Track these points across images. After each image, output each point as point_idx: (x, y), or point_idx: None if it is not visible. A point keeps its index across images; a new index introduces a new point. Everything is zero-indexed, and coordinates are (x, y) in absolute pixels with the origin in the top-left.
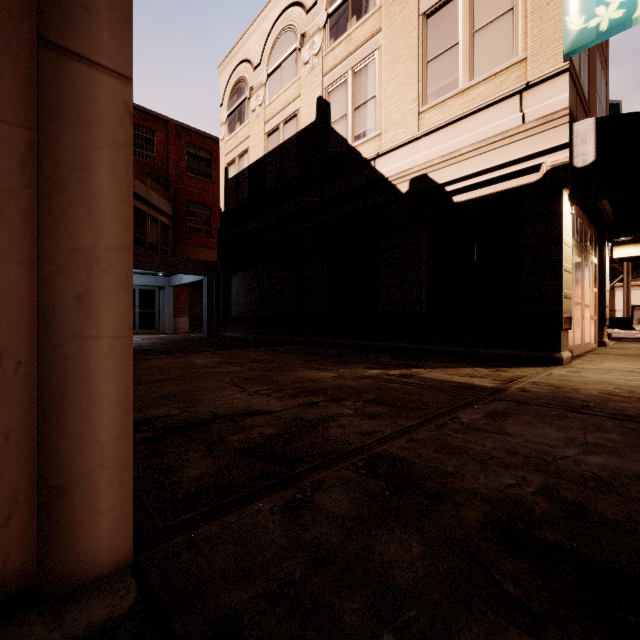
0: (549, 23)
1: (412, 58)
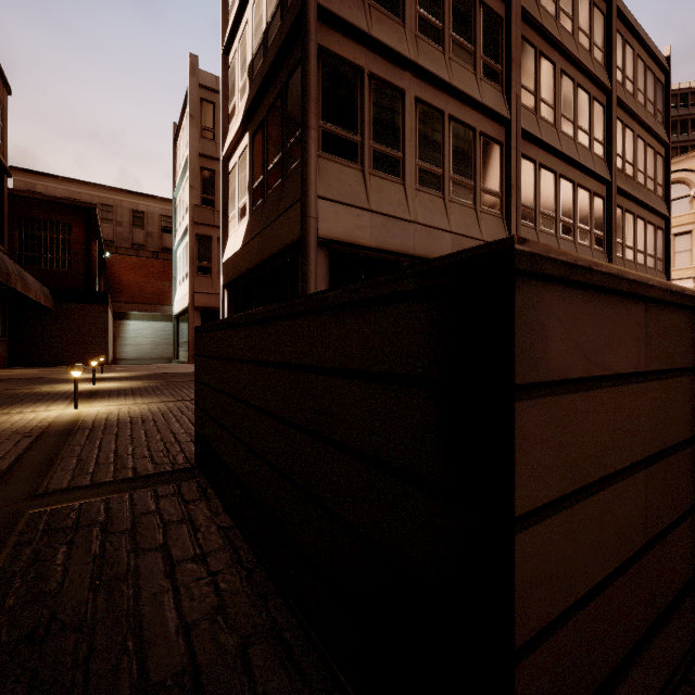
0: None
1: None
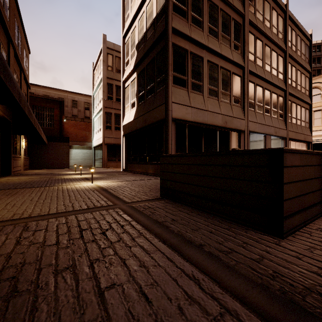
0: None
1: None
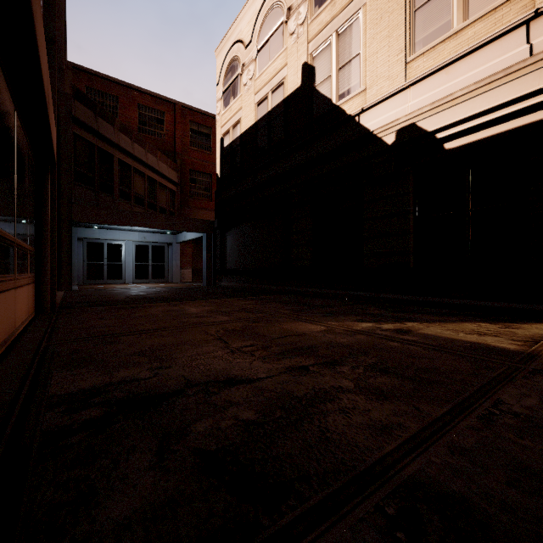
0: None
1: (398, 9)
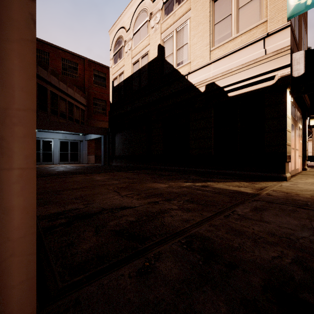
0: (279, 2)
1: (206, 23)
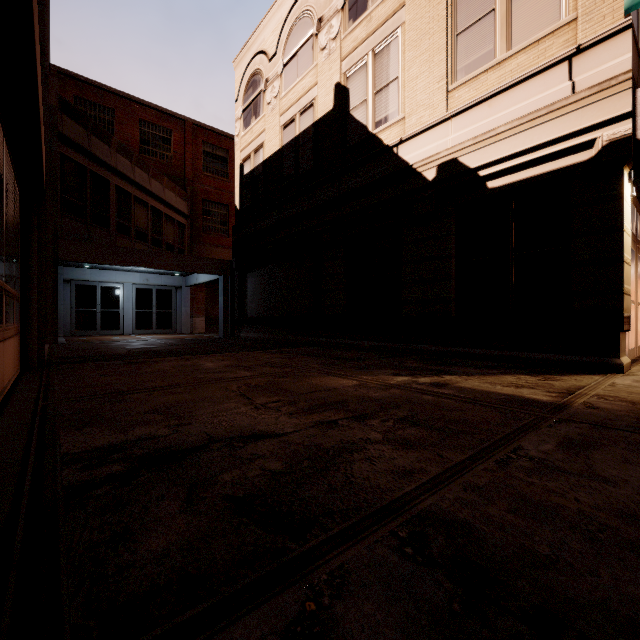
0: None
1: (440, 32)
